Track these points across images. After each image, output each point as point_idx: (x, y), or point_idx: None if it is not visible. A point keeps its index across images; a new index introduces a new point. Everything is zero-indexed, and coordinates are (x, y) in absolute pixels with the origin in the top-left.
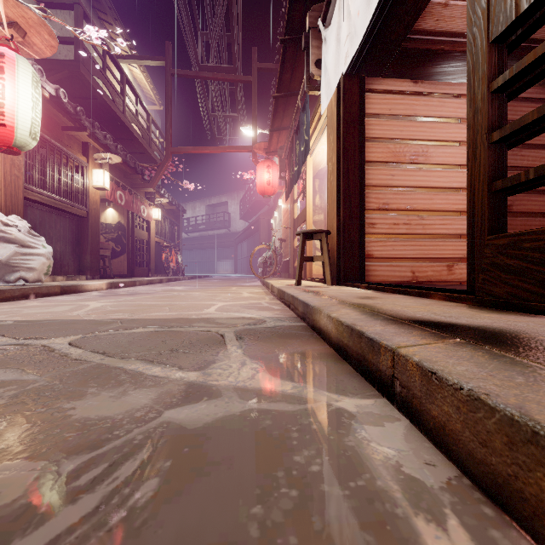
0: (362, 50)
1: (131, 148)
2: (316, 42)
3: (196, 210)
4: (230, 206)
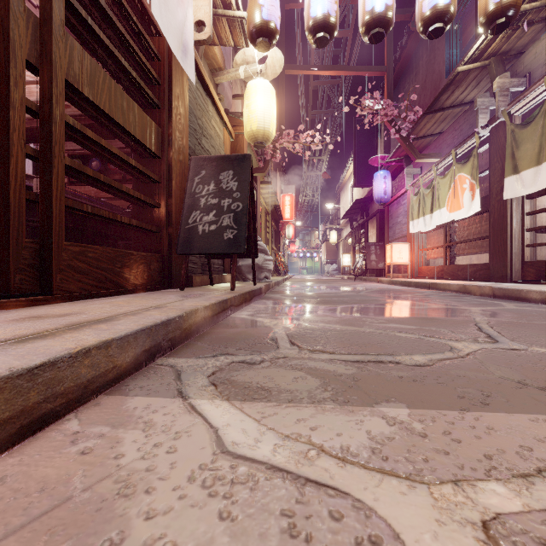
0: None
1: None
2: None
3: None
4: None
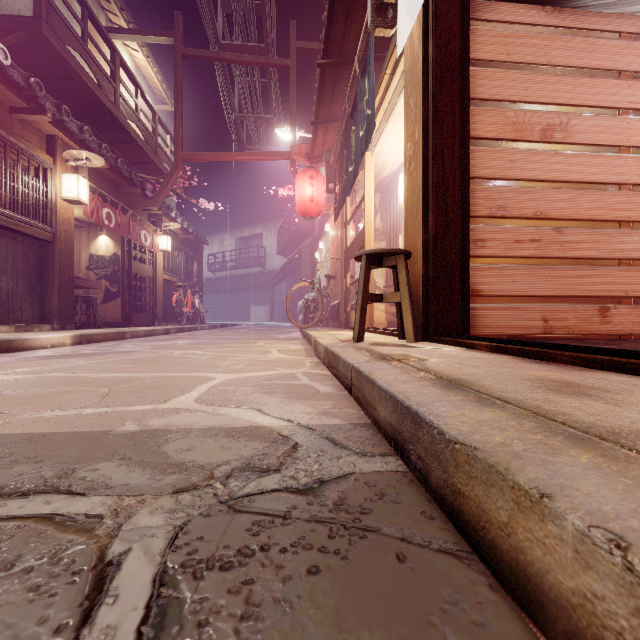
0: None
1: (131, 156)
2: None
3: (224, 244)
4: (265, 239)
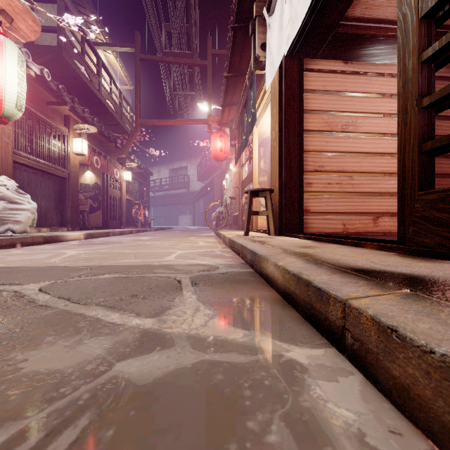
0: (301, 34)
1: (106, 121)
2: (261, 28)
3: (161, 173)
4: (189, 170)
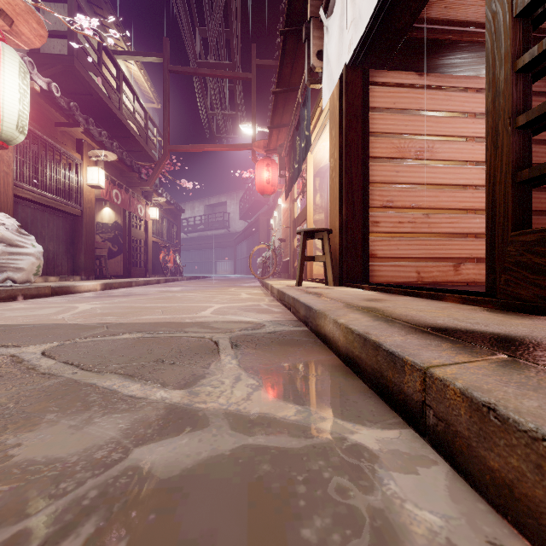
0: (366, 40)
1: (128, 146)
2: (317, 32)
3: (195, 210)
4: (229, 206)
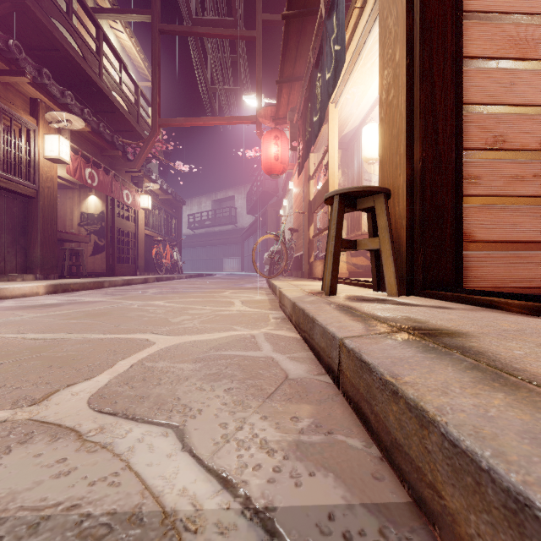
0: None
1: (116, 125)
2: None
3: (202, 206)
4: (237, 201)
